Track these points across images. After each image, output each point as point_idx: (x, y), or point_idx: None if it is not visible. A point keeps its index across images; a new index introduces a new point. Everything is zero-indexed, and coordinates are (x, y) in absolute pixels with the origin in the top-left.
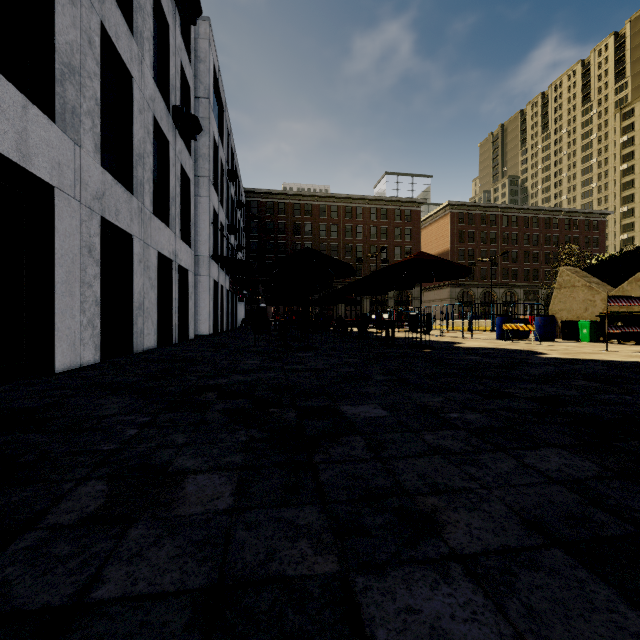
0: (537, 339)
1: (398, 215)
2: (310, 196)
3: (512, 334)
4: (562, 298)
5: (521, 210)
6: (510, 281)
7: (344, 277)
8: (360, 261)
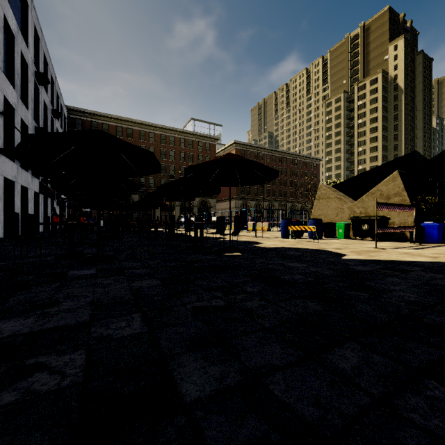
0: (310, 237)
1: (201, 146)
2: (131, 122)
3: (292, 233)
4: (321, 206)
5: (277, 152)
6: (271, 197)
7: (148, 173)
8: (172, 177)
